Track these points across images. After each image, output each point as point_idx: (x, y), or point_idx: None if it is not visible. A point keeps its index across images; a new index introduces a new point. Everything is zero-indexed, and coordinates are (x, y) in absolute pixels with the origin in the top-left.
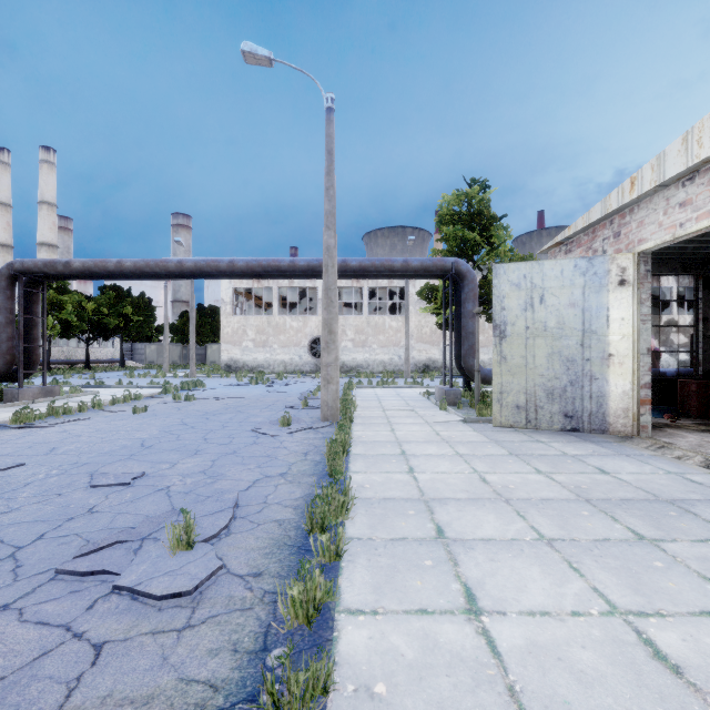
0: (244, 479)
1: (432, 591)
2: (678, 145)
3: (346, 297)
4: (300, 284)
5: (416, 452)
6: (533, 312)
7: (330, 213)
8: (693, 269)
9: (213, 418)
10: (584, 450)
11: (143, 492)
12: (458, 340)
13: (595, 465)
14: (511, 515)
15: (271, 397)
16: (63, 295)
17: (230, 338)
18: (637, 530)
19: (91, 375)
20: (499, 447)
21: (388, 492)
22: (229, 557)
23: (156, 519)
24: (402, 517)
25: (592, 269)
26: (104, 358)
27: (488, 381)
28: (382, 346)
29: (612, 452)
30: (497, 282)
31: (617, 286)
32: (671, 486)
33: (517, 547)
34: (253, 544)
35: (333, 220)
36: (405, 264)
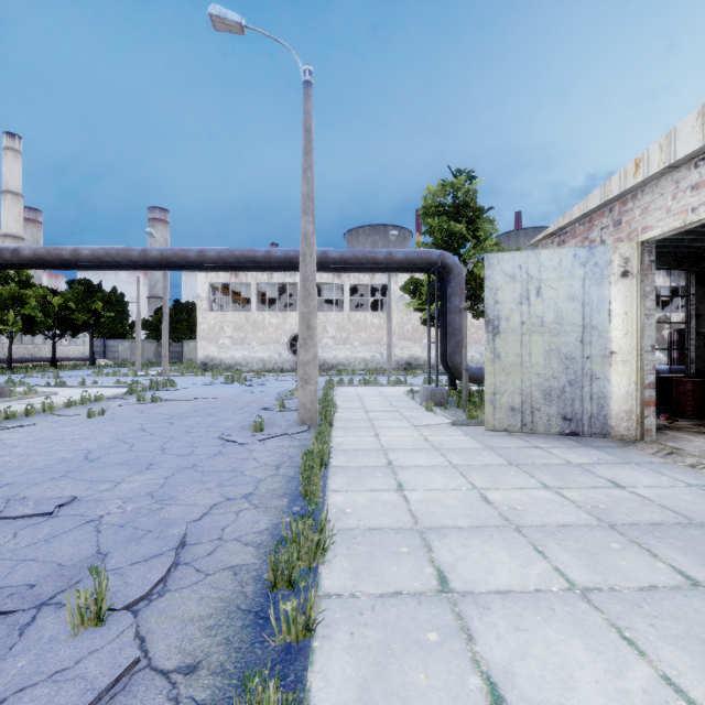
0: (199, 504)
1: (442, 694)
2: (692, 121)
3: (327, 294)
4: (279, 279)
5: (404, 462)
6: (528, 305)
7: (307, 197)
8: (686, 263)
9: (178, 423)
10: (588, 458)
11: (66, 525)
12: (444, 336)
13: (605, 476)
14: (528, 550)
15: (246, 398)
16: (26, 289)
17: (206, 335)
18: (685, 571)
19: (55, 374)
20: (496, 455)
21: (375, 518)
22: (155, 636)
23: (69, 571)
24: (393, 558)
25: (593, 259)
26: (74, 356)
27: (475, 379)
28: (363, 344)
29: (619, 459)
30: (490, 273)
31: (619, 278)
32: (699, 504)
33: (545, 604)
34: (194, 609)
35: (311, 204)
36: (389, 256)
